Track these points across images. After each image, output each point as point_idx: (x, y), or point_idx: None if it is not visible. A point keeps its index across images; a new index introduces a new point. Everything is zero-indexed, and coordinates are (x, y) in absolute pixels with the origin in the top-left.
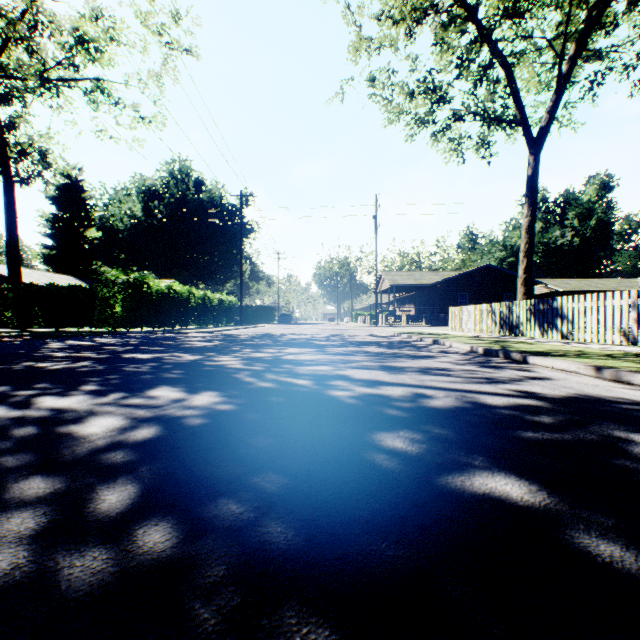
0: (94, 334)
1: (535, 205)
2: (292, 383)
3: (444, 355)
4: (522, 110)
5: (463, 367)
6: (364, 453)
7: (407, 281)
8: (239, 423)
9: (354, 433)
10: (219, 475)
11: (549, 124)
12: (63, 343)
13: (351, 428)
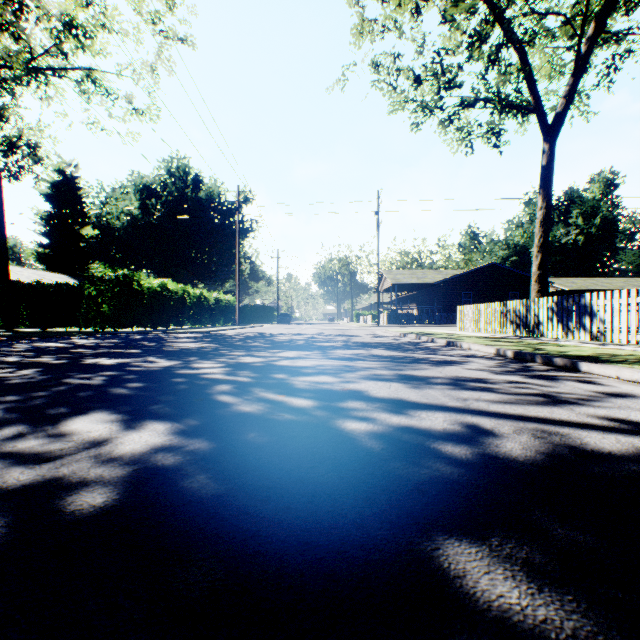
0: (79, 334)
1: (550, 196)
2: (283, 405)
3: (469, 360)
4: (536, 95)
5: (503, 377)
6: None
7: (410, 280)
8: (172, 507)
9: (397, 543)
10: None
11: (566, 109)
12: (30, 345)
13: (388, 524)
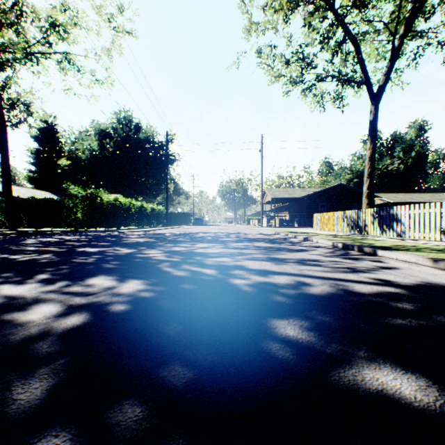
0: (62, 233)
1: (375, 141)
2: (201, 272)
3: (313, 249)
4: (366, 73)
5: (329, 258)
6: (261, 342)
7: (283, 195)
8: (155, 310)
9: (251, 320)
10: (130, 368)
11: (385, 83)
12: (36, 240)
13: (248, 315)
